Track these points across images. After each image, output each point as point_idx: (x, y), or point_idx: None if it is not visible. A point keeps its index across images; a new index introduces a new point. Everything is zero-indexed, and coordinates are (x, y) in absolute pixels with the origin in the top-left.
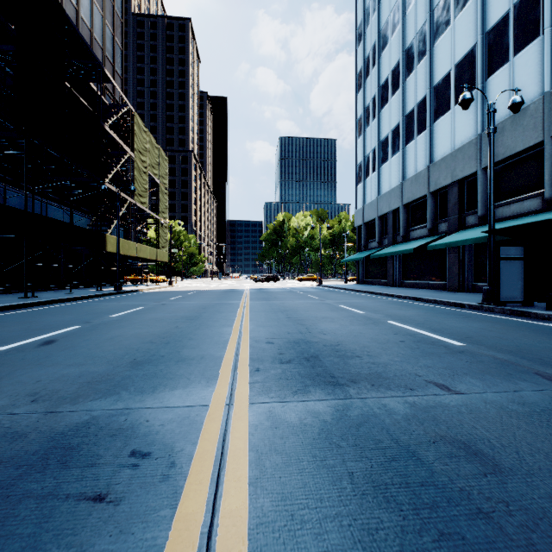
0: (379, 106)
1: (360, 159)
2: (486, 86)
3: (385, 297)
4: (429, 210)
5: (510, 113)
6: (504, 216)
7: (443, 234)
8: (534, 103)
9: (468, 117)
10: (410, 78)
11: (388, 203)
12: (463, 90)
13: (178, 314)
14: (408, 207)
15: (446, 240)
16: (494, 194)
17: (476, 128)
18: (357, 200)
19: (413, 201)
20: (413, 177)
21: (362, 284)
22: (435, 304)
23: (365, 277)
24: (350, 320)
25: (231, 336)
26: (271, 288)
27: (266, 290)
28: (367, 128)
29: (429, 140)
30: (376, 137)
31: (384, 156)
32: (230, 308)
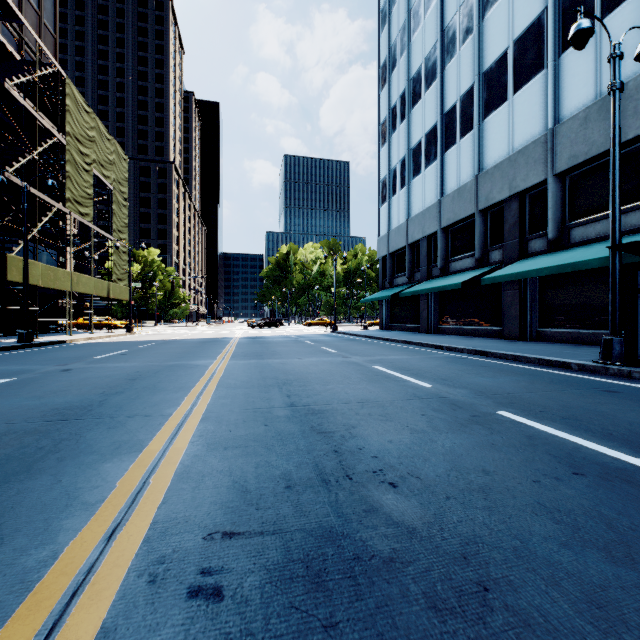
0: (409, 105)
1: (385, 174)
2: (559, 64)
3: (431, 349)
4: (477, 233)
5: (596, 97)
6: (586, 238)
7: (497, 264)
8: (634, 80)
9: (533, 108)
10: (452, 64)
11: (421, 227)
12: (526, 73)
13: (56, 399)
14: (447, 231)
15: (508, 270)
16: (570, 210)
17: (545, 122)
18: (380, 225)
19: (455, 223)
20: (455, 191)
21: (387, 329)
22: (518, 363)
23: (390, 321)
24: (420, 410)
25: (81, 531)
26: (270, 336)
27: (263, 339)
28: (394, 133)
29: (478, 142)
30: (405, 144)
31: (415, 167)
32: (185, 378)
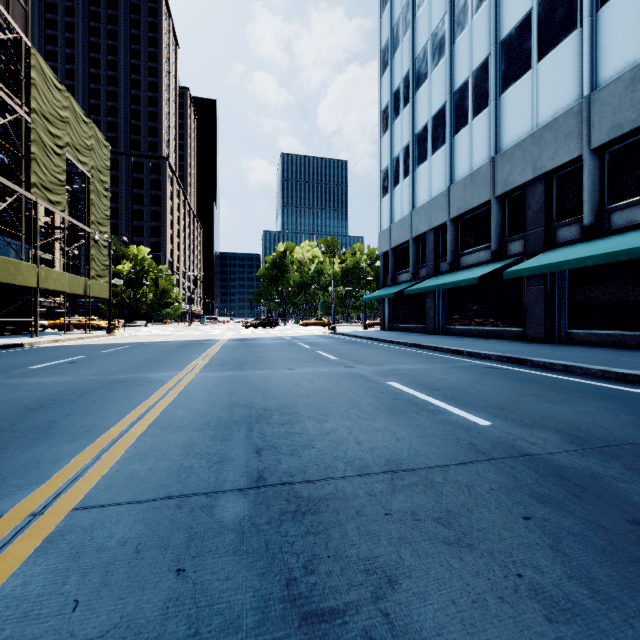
0: (413, 86)
1: (386, 163)
2: (597, 20)
3: (449, 354)
4: (493, 222)
5: None
6: (632, 222)
7: (518, 257)
8: None
9: (564, 75)
10: (463, 36)
11: (428, 219)
12: (554, 36)
13: None
14: (457, 222)
15: (536, 262)
16: (609, 191)
17: (578, 90)
18: (382, 218)
19: (467, 212)
20: (467, 177)
21: (388, 330)
22: (575, 375)
23: (392, 321)
24: (511, 499)
25: None
26: (262, 338)
27: (253, 341)
28: (396, 119)
29: (495, 120)
30: (410, 129)
31: (421, 154)
32: (114, 405)
